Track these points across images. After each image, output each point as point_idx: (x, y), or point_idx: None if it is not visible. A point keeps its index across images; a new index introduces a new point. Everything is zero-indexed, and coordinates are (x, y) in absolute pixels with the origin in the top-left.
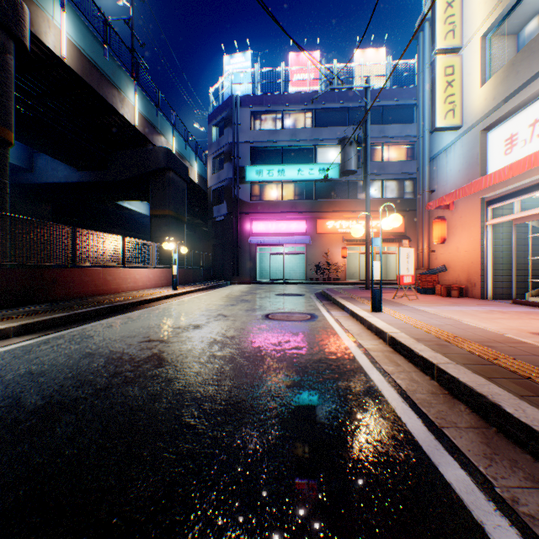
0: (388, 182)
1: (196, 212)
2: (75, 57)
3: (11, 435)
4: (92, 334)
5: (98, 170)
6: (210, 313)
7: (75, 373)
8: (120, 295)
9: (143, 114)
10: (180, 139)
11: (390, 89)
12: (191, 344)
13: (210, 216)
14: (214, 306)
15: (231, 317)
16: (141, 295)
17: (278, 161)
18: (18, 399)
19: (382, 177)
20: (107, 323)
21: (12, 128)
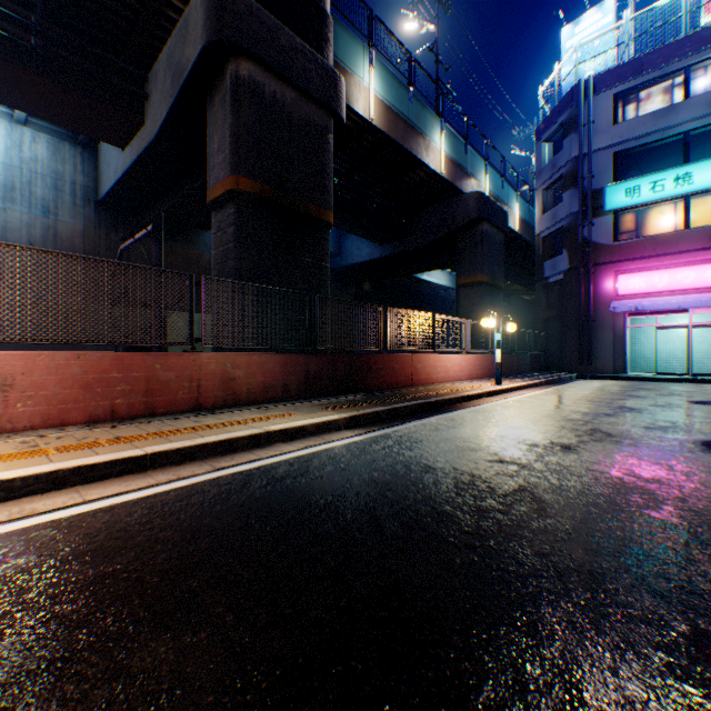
0: None
1: (512, 275)
2: (381, 115)
3: (386, 580)
4: (418, 438)
5: (398, 240)
6: (573, 426)
7: (423, 495)
8: (430, 387)
9: (449, 157)
10: (494, 176)
11: None
12: (576, 480)
13: (537, 277)
14: (572, 415)
15: (621, 439)
16: (455, 389)
17: (673, 161)
18: (374, 519)
19: None
20: (429, 425)
21: (331, 210)
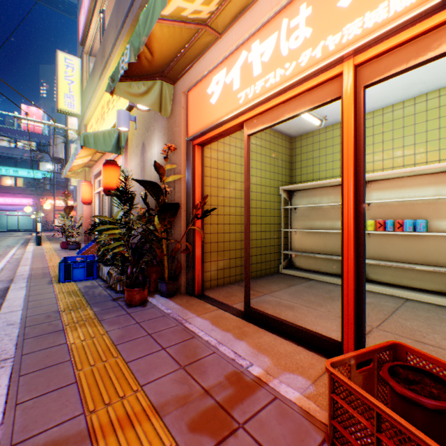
0: None
1: None
2: None
3: None
4: None
5: None
6: None
7: None
8: None
9: None
10: None
11: None
12: None
13: None
14: None
15: None
16: None
17: (14, 164)
18: None
19: None
20: None
21: None
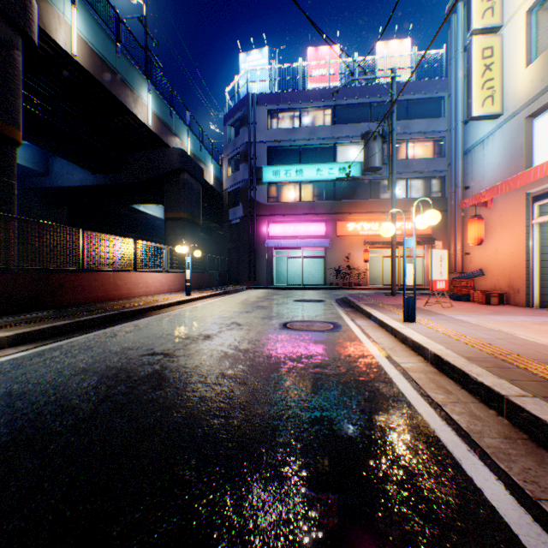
0: (413, 181)
1: (212, 215)
2: (86, 55)
3: None
4: (92, 345)
5: (113, 173)
6: (222, 321)
7: (59, 396)
8: (131, 300)
9: (157, 115)
10: (195, 140)
11: (415, 82)
12: (199, 358)
13: (225, 219)
14: (228, 314)
15: (245, 326)
16: (152, 300)
17: (296, 161)
18: None
19: (407, 175)
20: (111, 332)
21: (19, 127)
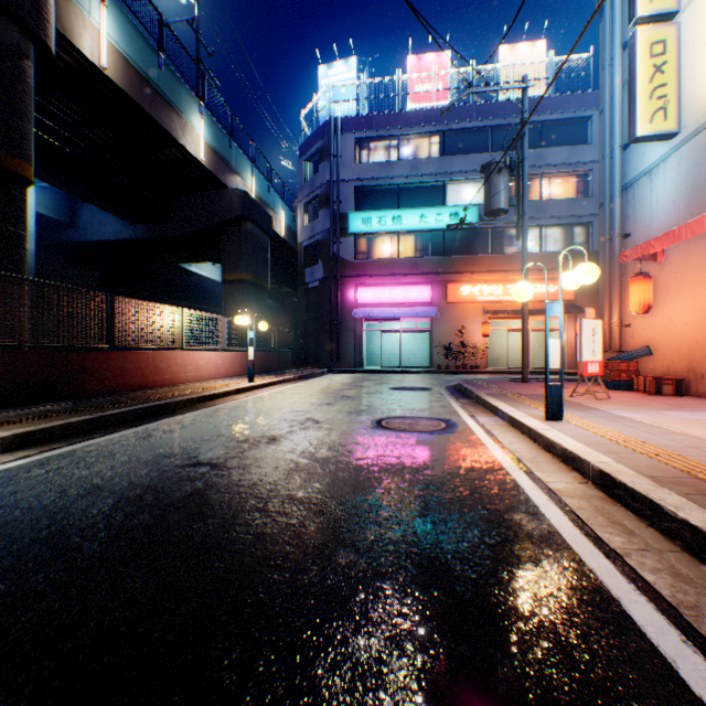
0: (549, 229)
1: (284, 278)
2: (119, 68)
3: None
4: (115, 450)
5: (156, 223)
6: (294, 417)
7: (54, 529)
8: (176, 388)
9: (212, 146)
10: (261, 179)
11: (552, 97)
12: (258, 472)
13: (300, 282)
14: (302, 406)
15: (325, 425)
16: (203, 388)
17: (392, 204)
18: None
19: (541, 222)
20: (144, 432)
21: (30, 160)
